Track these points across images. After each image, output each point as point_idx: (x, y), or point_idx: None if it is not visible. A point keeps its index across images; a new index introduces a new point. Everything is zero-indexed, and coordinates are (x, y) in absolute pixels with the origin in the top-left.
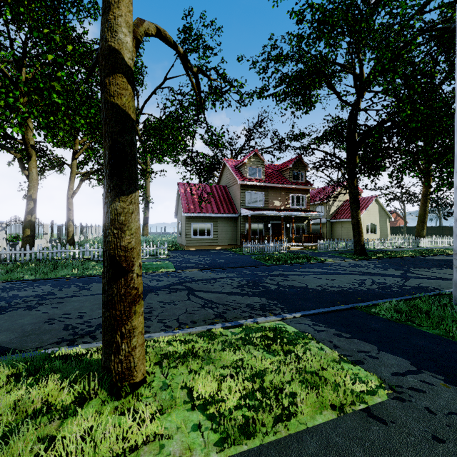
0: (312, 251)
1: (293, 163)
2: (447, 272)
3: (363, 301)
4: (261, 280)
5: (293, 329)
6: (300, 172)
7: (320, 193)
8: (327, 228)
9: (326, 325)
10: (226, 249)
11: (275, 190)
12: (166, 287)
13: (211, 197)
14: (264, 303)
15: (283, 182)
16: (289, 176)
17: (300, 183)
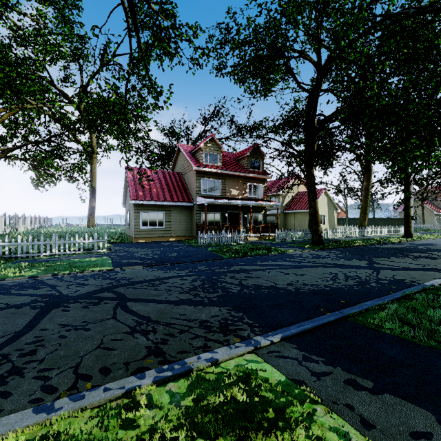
0: (270, 242)
1: (251, 152)
2: (408, 261)
3: (350, 305)
4: (220, 278)
5: (276, 374)
6: (257, 161)
7: (274, 185)
8: (281, 218)
9: (325, 360)
10: (180, 241)
11: (233, 178)
12: (86, 296)
13: (155, 173)
14: (225, 318)
15: (240, 170)
16: (247, 164)
17: (257, 172)
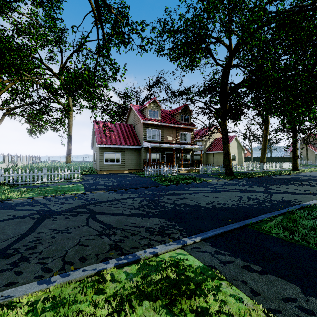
0: (196, 174)
1: (182, 109)
2: (293, 187)
3: (249, 217)
4: (159, 199)
5: (196, 262)
6: (186, 116)
7: (199, 133)
8: (204, 157)
9: (230, 253)
10: (132, 173)
11: (169, 128)
12: (67, 211)
13: (114, 126)
14: (163, 226)
15: (174, 123)
16: (179, 118)
17: (186, 124)
